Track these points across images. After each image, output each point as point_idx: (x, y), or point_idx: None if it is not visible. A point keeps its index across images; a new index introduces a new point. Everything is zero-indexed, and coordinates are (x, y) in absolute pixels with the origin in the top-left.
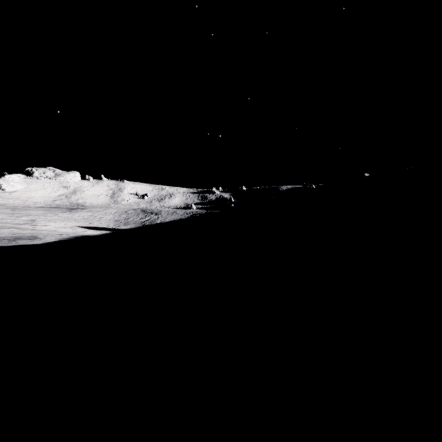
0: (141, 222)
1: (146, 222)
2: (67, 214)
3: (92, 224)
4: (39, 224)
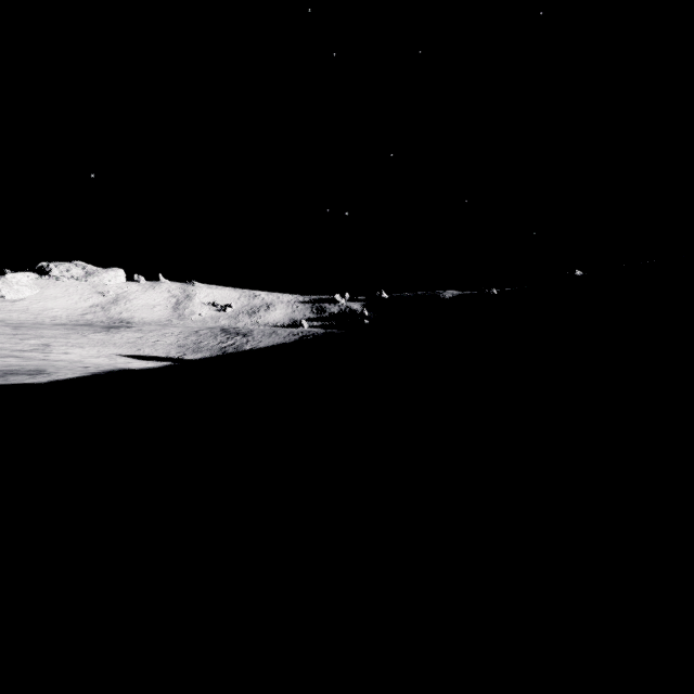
0: (221, 347)
1: (229, 348)
2: (102, 335)
3: (141, 352)
4: (55, 351)
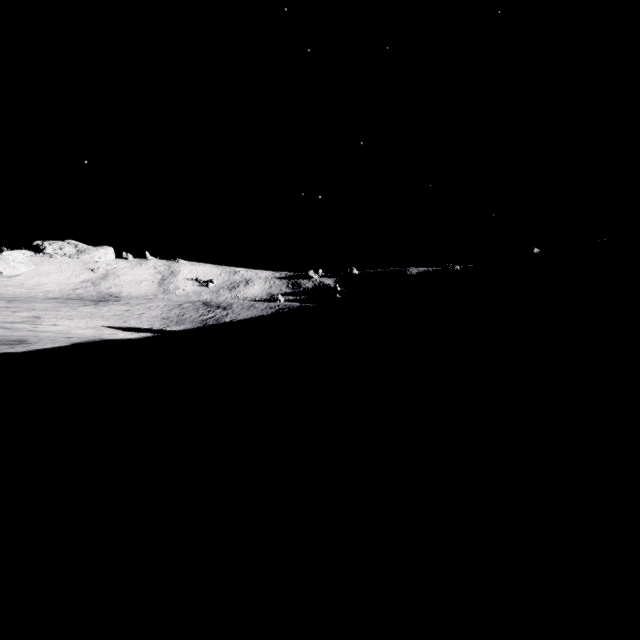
0: (202, 320)
1: (209, 321)
2: (91, 308)
3: (127, 324)
4: (44, 323)
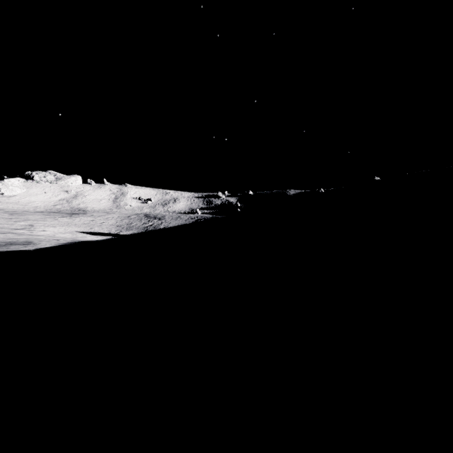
0: (144, 227)
1: (149, 227)
2: (67, 219)
3: (93, 230)
4: (37, 229)
